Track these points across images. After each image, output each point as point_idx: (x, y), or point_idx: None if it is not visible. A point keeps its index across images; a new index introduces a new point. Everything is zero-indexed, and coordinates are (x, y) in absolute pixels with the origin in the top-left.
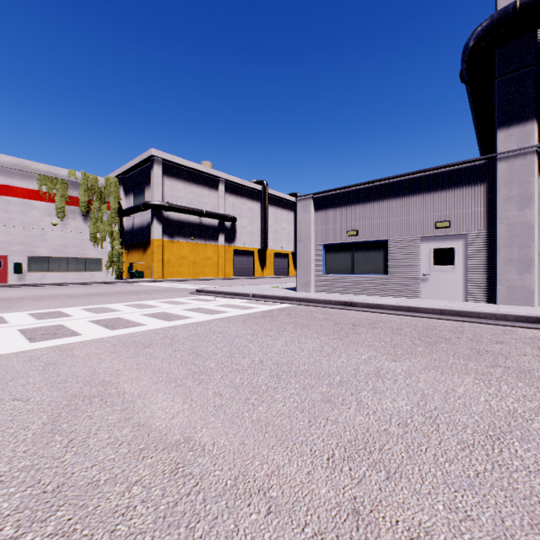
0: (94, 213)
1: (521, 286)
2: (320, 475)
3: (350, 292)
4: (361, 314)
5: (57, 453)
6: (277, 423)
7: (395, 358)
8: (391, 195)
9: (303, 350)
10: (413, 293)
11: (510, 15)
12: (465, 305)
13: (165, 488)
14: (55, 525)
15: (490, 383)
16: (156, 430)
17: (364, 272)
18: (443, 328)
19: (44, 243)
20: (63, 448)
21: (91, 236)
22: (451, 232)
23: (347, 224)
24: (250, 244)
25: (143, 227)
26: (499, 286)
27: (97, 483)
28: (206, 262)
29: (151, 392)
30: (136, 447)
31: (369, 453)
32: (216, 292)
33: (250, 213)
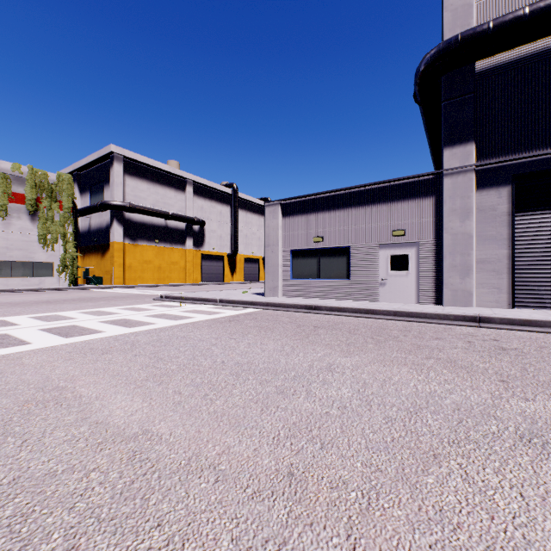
0: (43, 212)
1: (463, 289)
2: (265, 450)
3: (316, 296)
4: (324, 317)
5: (11, 452)
6: (232, 413)
7: (347, 354)
8: (354, 204)
9: (264, 351)
10: (373, 296)
11: (452, 47)
12: (416, 306)
13: (123, 471)
14: (13, 509)
15: (421, 371)
16: (114, 426)
17: (329, 277)
18: (394, 328)
19: None
20: (17, 448)
21: (40, 238)
22: (406, 240)
23: (313, 230)
24: (219, 248)
25: (101, 229)
26: (445, 289)
27: (55, 473)
28: (172, 267)
29: (110, 394)
30: (94, 442)
31: (310, 431)
32: (182, 298)
33: (219, 217)
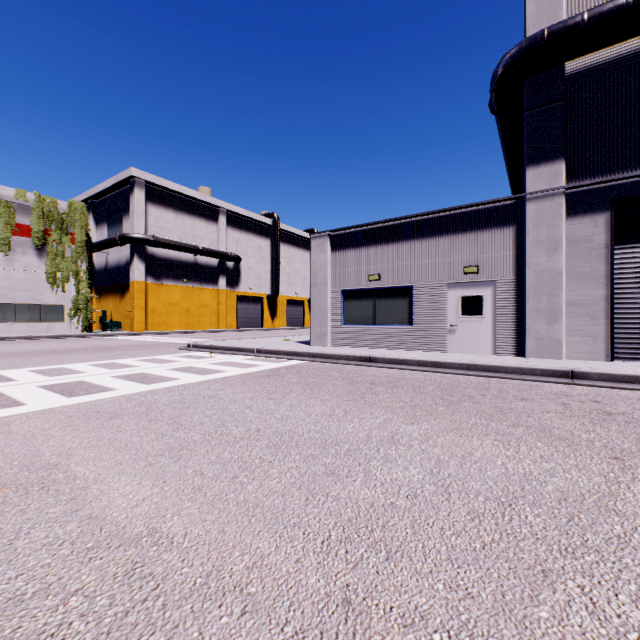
0: (52, 246)
1: (550, 337)
2: (311, 562)
3: (372, 345)
4: (382, 371)
5: None
6: (267, 503)
7: (413, 420)
8: (417, 235)
9: (310, 415)
10: (440, 346)
11: (538, 44)
12: (493, 358)
13: (115, 595)
14: None
15: (509, 444)
16: (112, 523)
17: (388, 322)
18: (468, 385)
19: None
20: None
21: (48, 276)
22: (480, 278)
23: (368, 266)
24: (257, 289)
25: (120, 266)
26: (528, 338)
27: (21, 598)
28: (202, 311)
29: (112, 475)
30: (82, 546)
31: (371, 532)
32: (213, 347)
33: (257, 252)
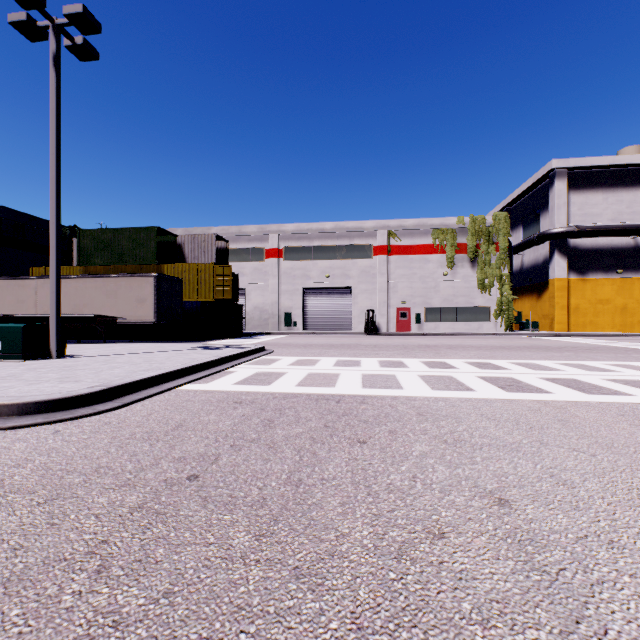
0: (480, 257)
1: None
2: None
3: None
4: None
5: None
6: None
7: None
8: None
9: None
10: None
11: None
12: None
13: None
14: None
15: None
16: None
17: None
18: None
19: (436, 294)
20: None
21: (478, 283)
22: None
23: None
24: None
25: (535, 265)
26: None
27: None
28: None
29: None
30: None
31: None
32: None
33: None
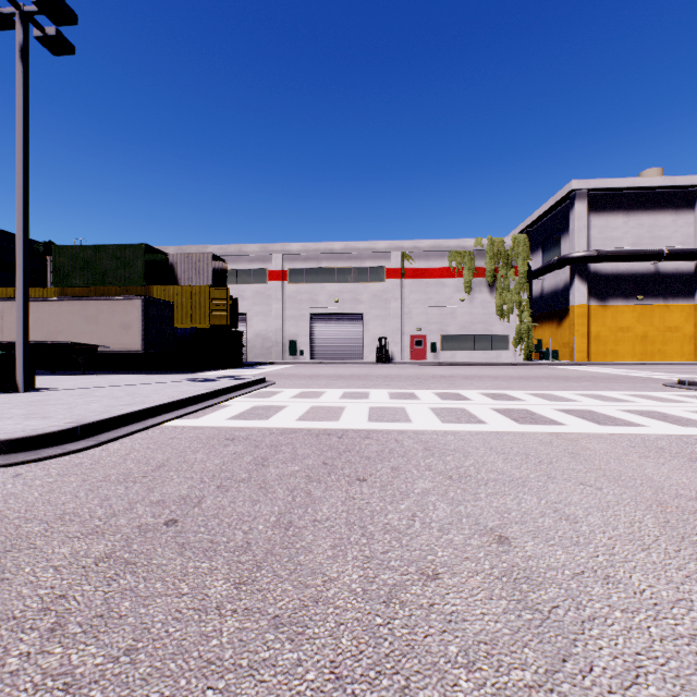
0: (499, 282)
1: None
2: None
3: None
4: None
5: None
6: None
7: None
8: None
9: None
10: None
11: None
12: None
13: None
14: None
15: None
16: None
17: None
18: None
19: (453, 321)
20: None
21: (496, 309)
22: None
23: None
24: None
25: (556, 291)
26: None
27: None
28: (666, 336)
29: None
30: None
31: None
32: None
33: None
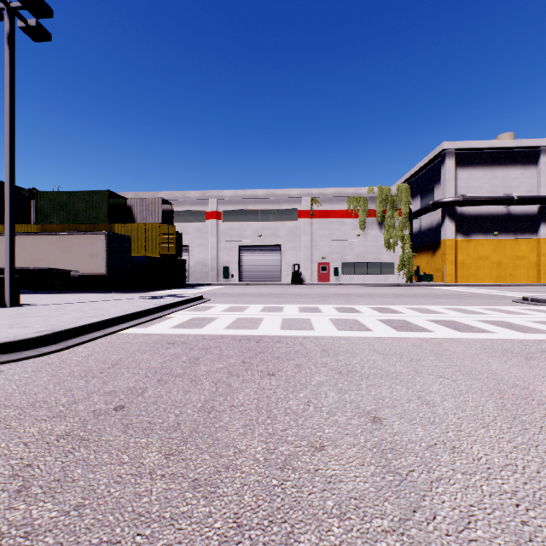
0: (387, 221)
1: None
2: None
3: None
4: None
5: None
6: None
7: None
8: None
9: None
10: None
11: None
12: None
13: None
14: None
15: None
16: None
17: None
18: None
19: (351, 251)
20: None
21: (385, 242)
22: None
23: None
24: None
25: (430, 228)
26: None
27: None
28: (516, 263)
29: None
30: None
31: None
32: None
33: None
